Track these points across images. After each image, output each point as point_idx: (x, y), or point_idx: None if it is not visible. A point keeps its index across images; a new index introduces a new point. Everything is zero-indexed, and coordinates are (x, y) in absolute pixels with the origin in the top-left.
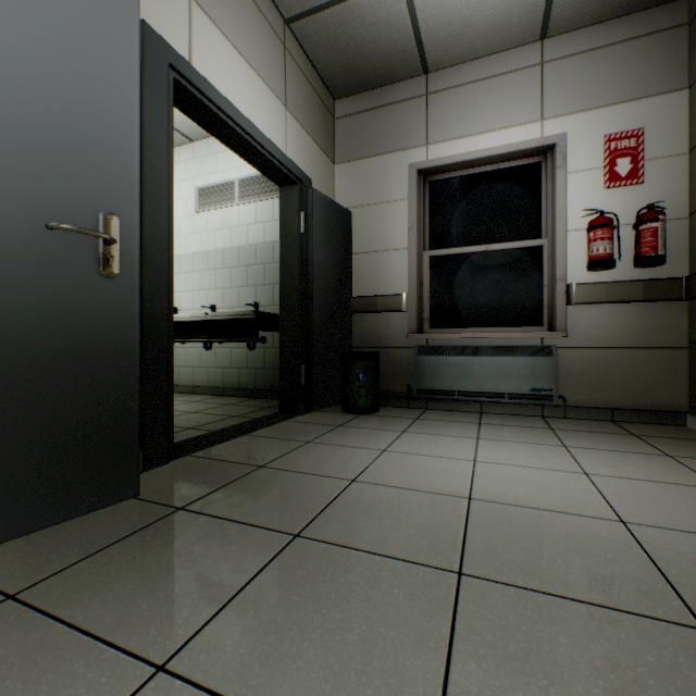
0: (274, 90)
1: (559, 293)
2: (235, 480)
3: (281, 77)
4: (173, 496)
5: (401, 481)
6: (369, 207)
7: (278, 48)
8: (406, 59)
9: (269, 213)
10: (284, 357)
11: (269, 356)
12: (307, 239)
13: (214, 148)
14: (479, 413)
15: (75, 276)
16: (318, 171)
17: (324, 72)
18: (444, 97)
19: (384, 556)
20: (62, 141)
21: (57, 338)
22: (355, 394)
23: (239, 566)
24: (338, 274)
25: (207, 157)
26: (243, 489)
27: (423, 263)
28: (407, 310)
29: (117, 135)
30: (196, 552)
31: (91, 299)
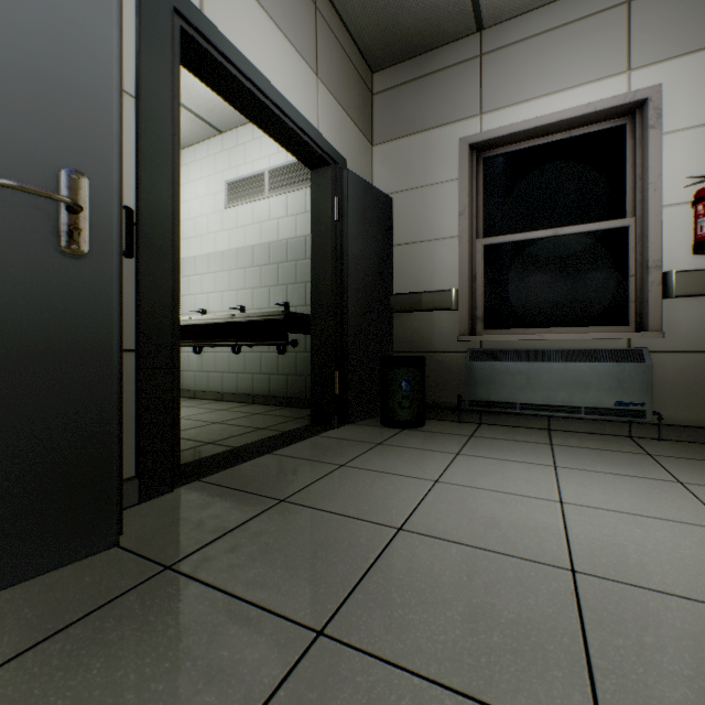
0: (303, 55)
1: (652, 283)
2: (247, 521)
3: (311, 41)
4: (164, 544)
5: (466, 532)
6: (412, 191)
7: (308, 7)
8: (456, 13)
9: (300, 205)
10: (315, 362)
11: (300, 361)
12: (341, 228)
13: (244, 138)
14: (546, 430)
15: (24, 254)
16: (353, 152)
17: (361, 38)
18: (502, 56)
19: (459, 694)
20: (3, 69)
21: None
22: (396, 405)
23: (226, 698)
24: (377, 268)
25: (236, 148)
26: (254, 538)
27: (476, 253)
28: (457, 308)
29: (87, 68)
30: (167, 660)
31: (48, 285)
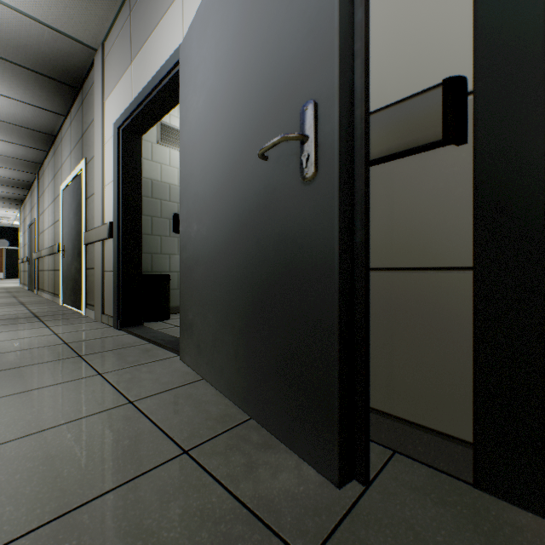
0: None
1: None
2: None
3: None
4: (365, 543)
5: None
6: None
7: None
8: None
9: None
10: None
11: None
12: None
13: None
14: None
15: (288, 195)
16: None
17: None
18: None
19: None
20: (281, 67)
21: (279, 261)
22: None
23: None
24: None
25: None
26: None
27: None
28: None
29: None
30: None
31: (298, 215)
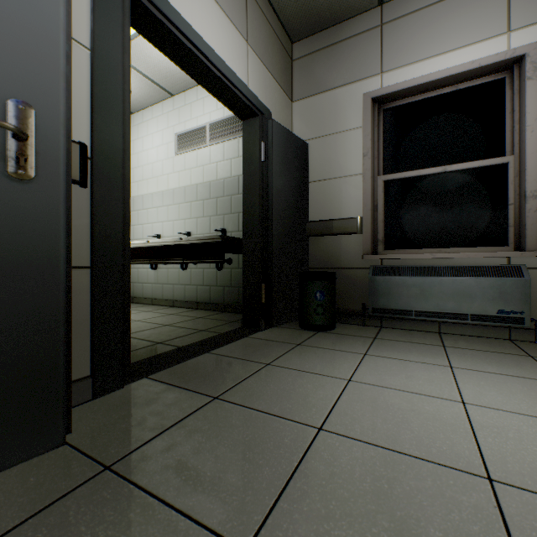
0: (236, 24)
1: (530, 210)
2: (183, 418)
3: (242, 13)
4: (107, 442)
5: (381, 434)
6: (324, 137)
7: None
8: None
9: (234, 151)
10: (246, 276)
11: (234, 275)
12: (267, 167)
13: (190, 99)
14: (437, 333)
15: None
16: (277, 106)
17: (283, 13)
18: (399, 24)
19: None
20: None
21: None
22: (312, 312)
23: None
24: (296, 200)
25: (184, 107)
26: (188, 436)
27: (377, 188)
28: (361, 232)
29: (34, 8)
30: None
31: None
